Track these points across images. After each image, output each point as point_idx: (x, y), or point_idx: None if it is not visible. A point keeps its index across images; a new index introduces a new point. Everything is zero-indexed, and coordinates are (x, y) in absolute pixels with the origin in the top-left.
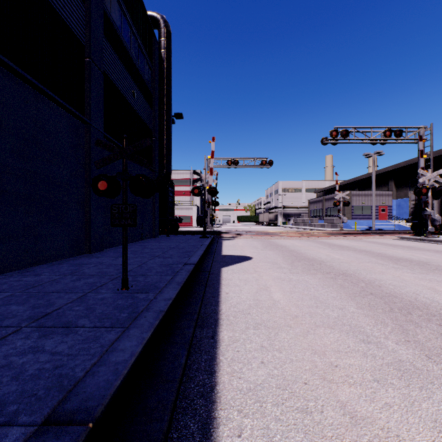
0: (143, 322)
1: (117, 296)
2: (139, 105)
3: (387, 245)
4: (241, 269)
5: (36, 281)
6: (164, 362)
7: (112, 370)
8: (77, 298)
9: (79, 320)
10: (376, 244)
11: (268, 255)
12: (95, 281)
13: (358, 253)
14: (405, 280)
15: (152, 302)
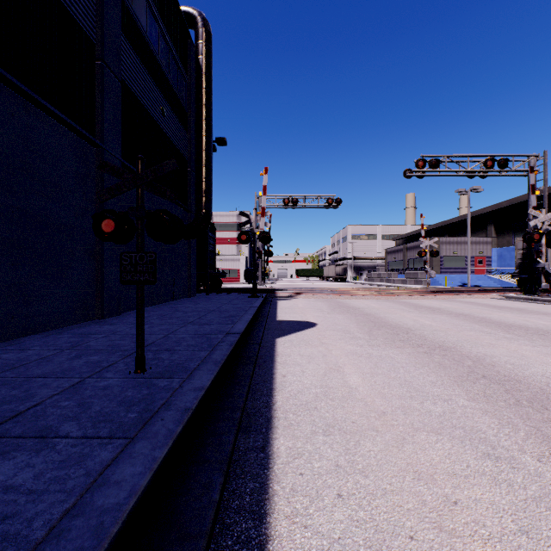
0: (159, 429)
1: (126, 383)
2: (170, 126)
3: (490, 307)
4: (302, 340)
5: (20, 359)
6: (185, 497)
7: (92, 526)
8: (70, 386)
9: (64, 424)
10: (475, 306)
11: (338, 320)
12: (101, 359)
13: (454, 318)
14: (526, 356)
15: (176, 394)
